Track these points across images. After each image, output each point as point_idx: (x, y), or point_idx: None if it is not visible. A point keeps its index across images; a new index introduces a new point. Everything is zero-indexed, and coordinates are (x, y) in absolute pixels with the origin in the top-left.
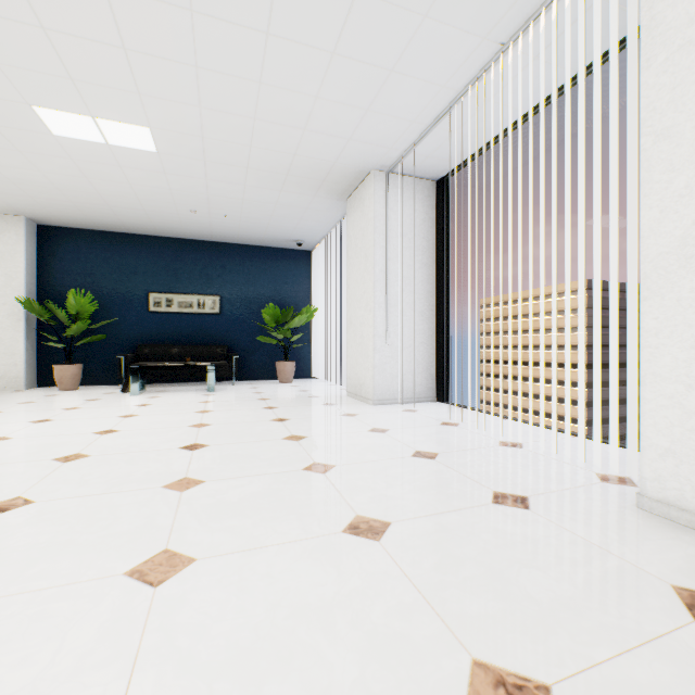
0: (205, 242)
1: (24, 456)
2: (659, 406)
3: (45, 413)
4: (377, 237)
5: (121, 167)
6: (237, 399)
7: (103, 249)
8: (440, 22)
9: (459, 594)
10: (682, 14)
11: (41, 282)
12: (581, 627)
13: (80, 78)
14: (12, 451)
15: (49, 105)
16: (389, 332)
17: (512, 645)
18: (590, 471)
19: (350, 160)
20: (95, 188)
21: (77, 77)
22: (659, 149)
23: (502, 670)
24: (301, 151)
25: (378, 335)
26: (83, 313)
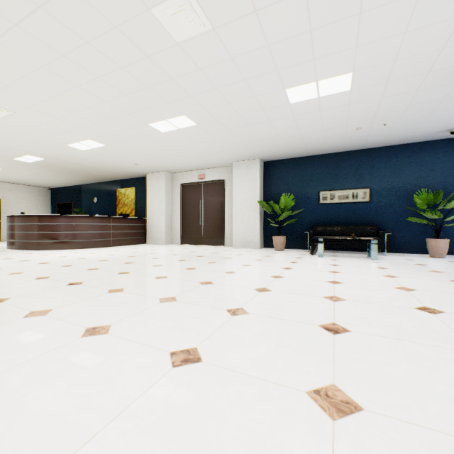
0: (357, 151)
1: (303, 291)
2: None
3: (282, 263)
4: None
5: (319, 111)
6: (406, 268)
7: (293, 168)
8: None
9: None
10: None
11: (264, 192)
12: None
13: (319, 56)
14: (292, 286)
15: (294, 85)
16: None
17: None
18: None
19: None
20: (299, 131)
21: (317, 56)
22: None
23: None
24: None
25: None
26: (286, 207)
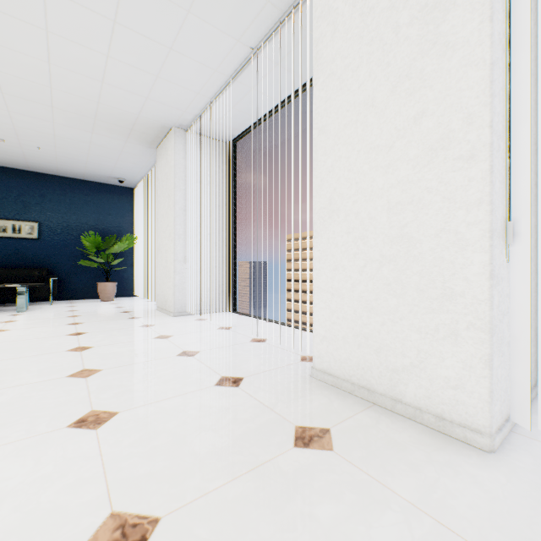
0: (22, 171)
1: None
2: (321, 308)
3: None
4: (177, 181)
5: None
6: (45, 317)
7: None
8: (201, 19)
9: (138, 461)
10: (330, 54)
11: None
12: (216, 467)
13: None
14: None
15: None
16: (188, 258)
17: (152, 493)
18: (298, 355)
19: (152, 115)
20: None
21: None
22: (321, 139)
23: (130, 515)
24: (104, 100)
25: (178, 260)
26: None
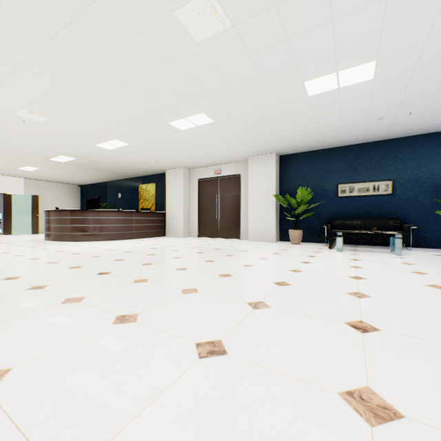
0: (378, 142)
1: (324, 286)
2: None
3: (300, 257)
4: None
5: (339, 103)
6: (436, 264)
7: (310, 162)
8: None
9: None
10: None
11: (280, 186)
12: None
13: (340, 46)
14: (313, 280)
15: (313, 77)
16: None
17: None
18: None
19: None
20: (316, 124)
21: (338, 46)
22: None
23: None
24: None
25: None
26: (303, 200)
